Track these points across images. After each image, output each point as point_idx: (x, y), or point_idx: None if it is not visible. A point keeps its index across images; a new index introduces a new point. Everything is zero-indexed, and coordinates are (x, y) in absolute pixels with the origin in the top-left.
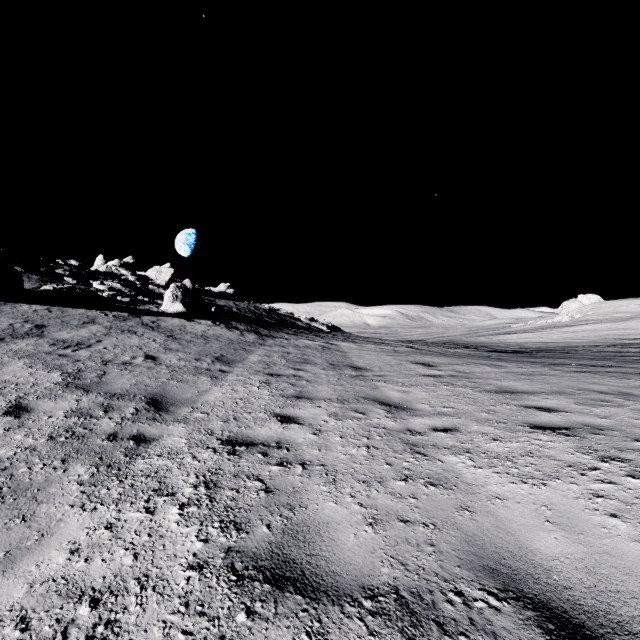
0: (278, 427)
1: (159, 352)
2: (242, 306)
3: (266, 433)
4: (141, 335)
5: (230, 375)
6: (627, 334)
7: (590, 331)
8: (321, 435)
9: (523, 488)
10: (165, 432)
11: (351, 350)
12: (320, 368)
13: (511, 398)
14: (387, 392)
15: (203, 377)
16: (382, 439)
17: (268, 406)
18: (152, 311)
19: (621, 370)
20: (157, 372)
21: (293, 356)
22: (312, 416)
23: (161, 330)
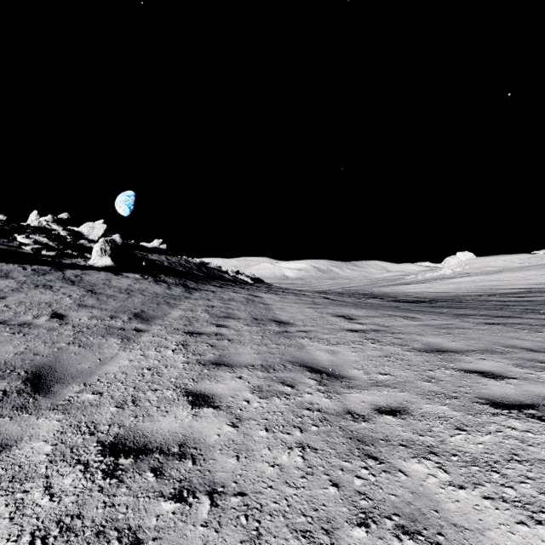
0: (187, 414)
1: (70, 309)
2: (173, 260)
3: (169, 427)
4: (56, 290)
5: (145, 335)
6: (500, 285)
7: (470, 282)
8: (241, 427)
9: (543, 537)
10: (28, 431)
11: (274, 302)
12: (244, 323)
13: (445, 359)
14: (314, 353)
15: (113, 339)
16: (319, 431)
17: (180, 379)
18: (79, 265)
19: (525, 321)
20: (58, 334)
21: (217, 310)
22: (231, 393)
23: (82, 284)
